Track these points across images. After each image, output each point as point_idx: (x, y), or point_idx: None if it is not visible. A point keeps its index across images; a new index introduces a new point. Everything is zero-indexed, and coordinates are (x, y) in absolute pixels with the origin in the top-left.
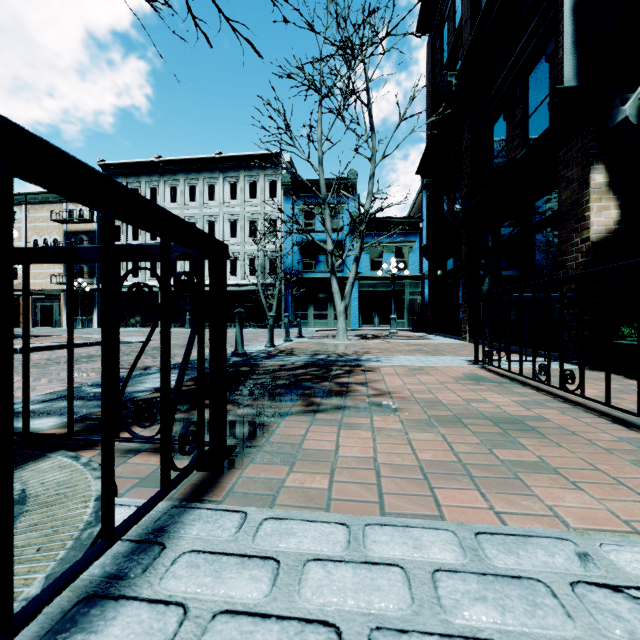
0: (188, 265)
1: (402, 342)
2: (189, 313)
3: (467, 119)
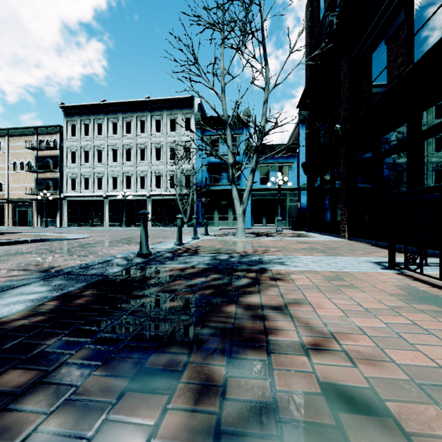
0: (125, 180)
1: (291, 239)
2: (125, 216)
3: (345, 53)
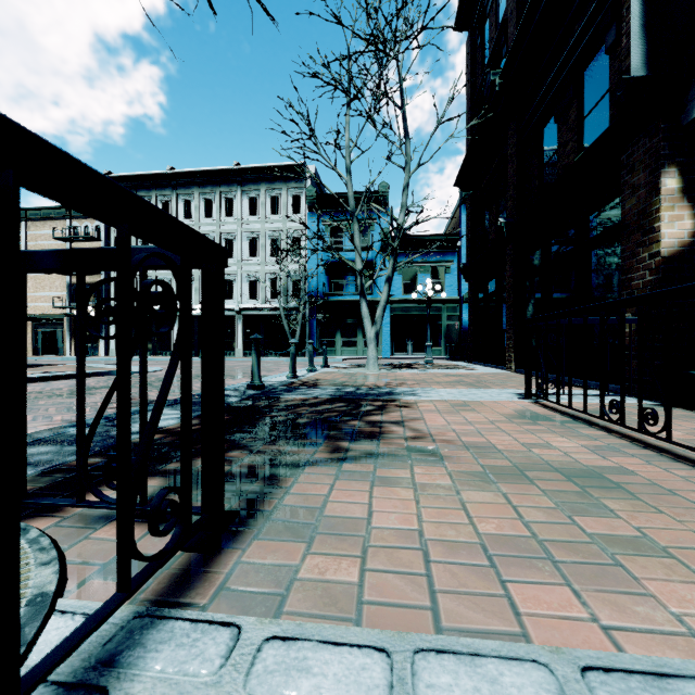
0: None
1: (440, 372)
2: None
3: (512, 123)
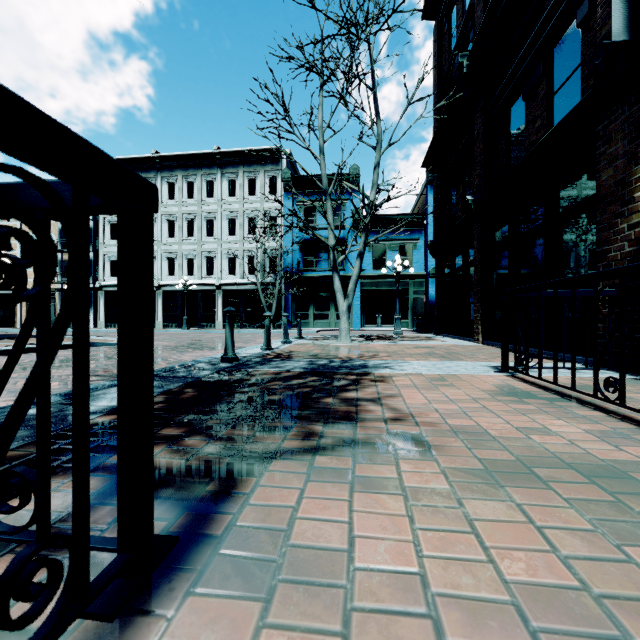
0: (186, 264)
1: (410, 344)
2: (186, 313)
3: (480, 103)
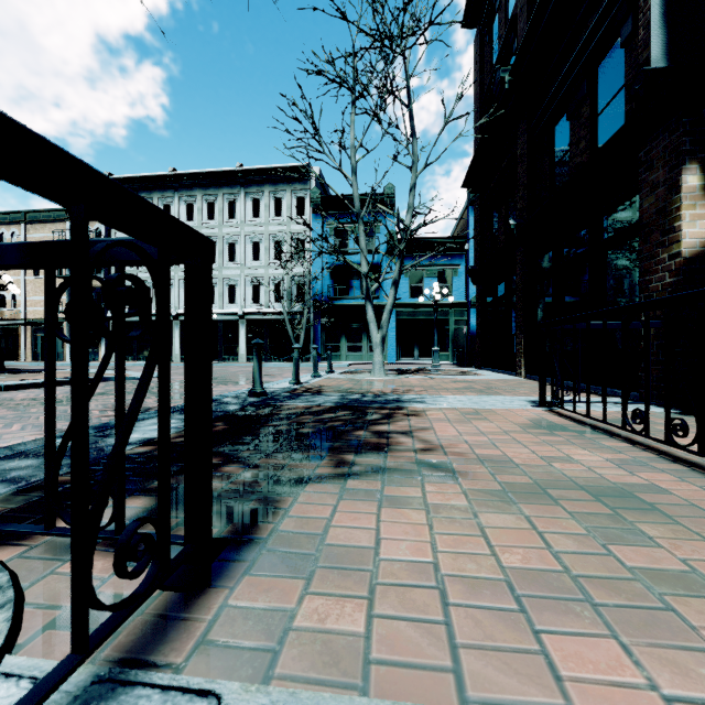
0: None
1: (448, 378)
2: None
3: (522, 121)
